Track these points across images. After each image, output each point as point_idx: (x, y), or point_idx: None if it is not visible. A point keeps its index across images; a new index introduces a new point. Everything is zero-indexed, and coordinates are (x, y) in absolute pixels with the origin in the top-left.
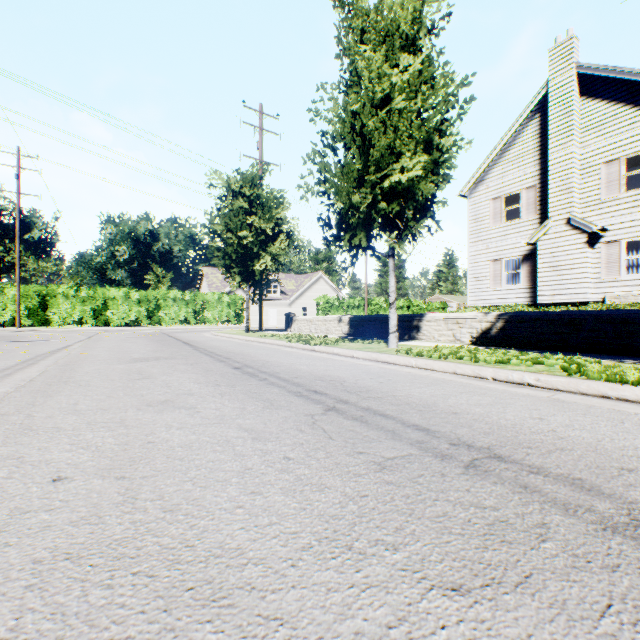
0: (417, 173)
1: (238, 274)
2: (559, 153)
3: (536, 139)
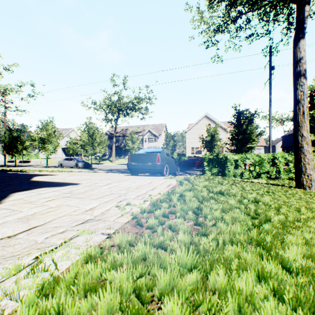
0: None
1: None
2: None
3: None
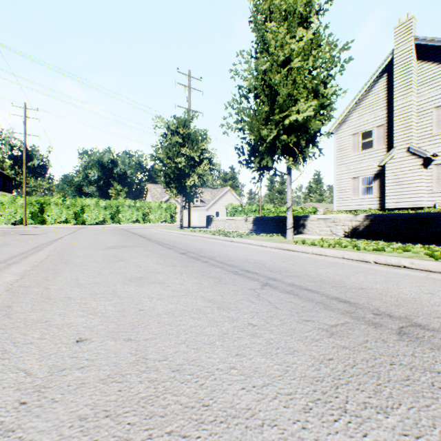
0: (310, 113)
1: (174, 188)
2: (401, 101)
3: (384, 91)
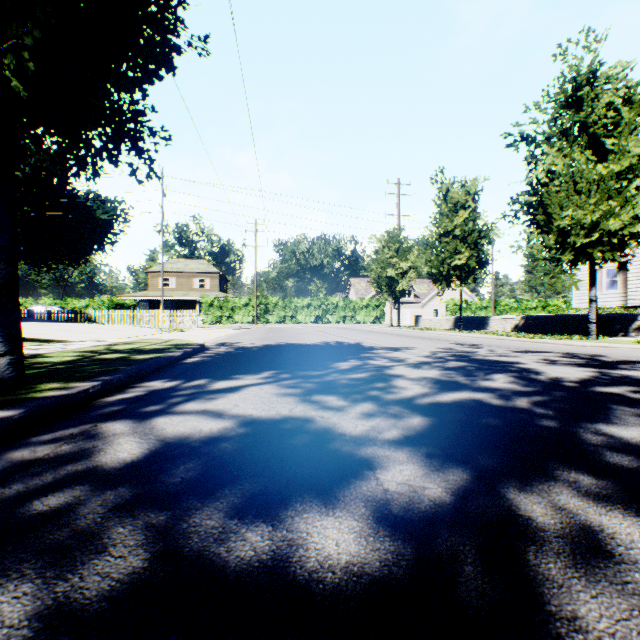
0: (463, 262)
1: (385, 292)
2: None
3: None
